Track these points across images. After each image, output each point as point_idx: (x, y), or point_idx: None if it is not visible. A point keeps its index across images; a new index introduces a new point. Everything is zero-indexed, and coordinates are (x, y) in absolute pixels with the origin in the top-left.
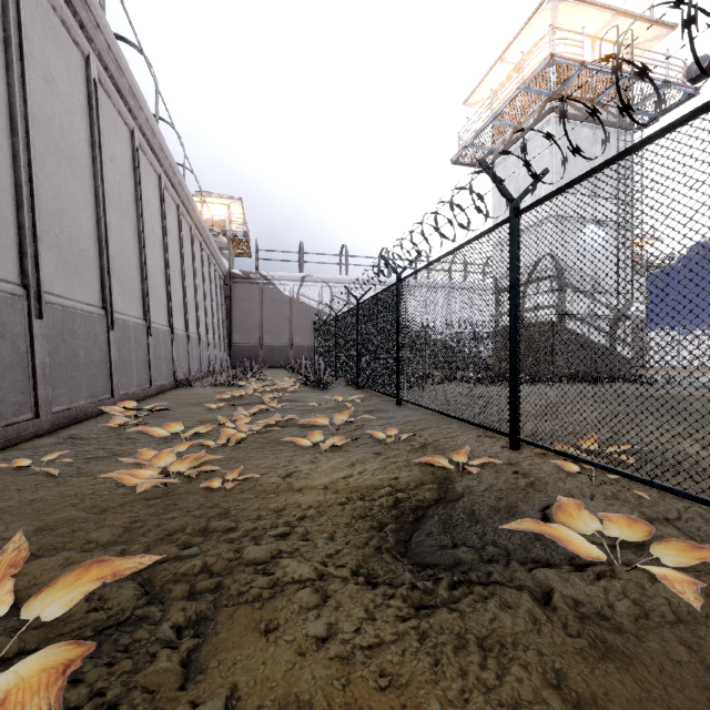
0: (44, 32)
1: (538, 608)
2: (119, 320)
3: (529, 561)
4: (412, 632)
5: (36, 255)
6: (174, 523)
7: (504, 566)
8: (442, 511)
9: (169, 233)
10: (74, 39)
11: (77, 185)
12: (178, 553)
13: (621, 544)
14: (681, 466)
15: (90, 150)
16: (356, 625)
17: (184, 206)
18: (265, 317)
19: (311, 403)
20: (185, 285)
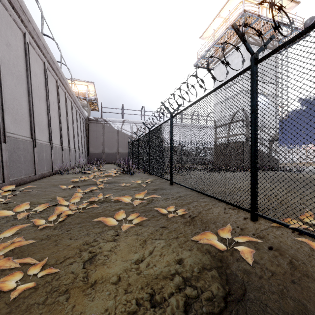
0: None
1: None
2: (10, 137)
3: None
4: None
5: None
6: None
7: None
8: None
9: (50, 94)
10: None
11: None
12: None
13: None
14: None
15: None
16: None
17: (61, 81)
18: (105, 139)
19: (123, 184)
20: (61, 121)
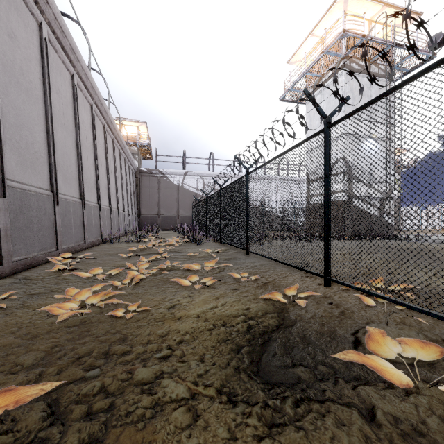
0: (9, 4)
1: (367, 426)
2: (62, 198)
3: (352, 379)
4: None
5: (1, 154)
6: (85, 347)
7: (333, 384)
8: (282, 336)
9: (98, 143)
10: (31, 10)
11: (32, 108)
12: (83, 374)
13: (417, 362)
14: None
15: (42, 85)
16: None
17: (108, 126)
18: (161, 198)
19: (189, 253)
20: (109, 177)
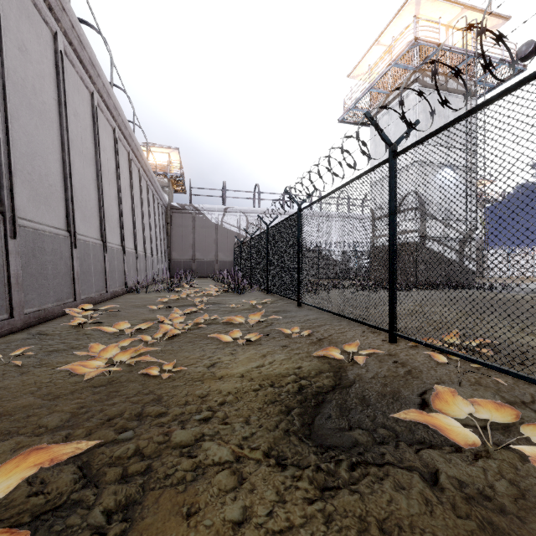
0: (19, 12)
1: (428, 489)
2: (80, 240)
3: (415, 443)
4: (318, 515)
5: (11, 188)
6: (114, 408)
7: (394, 447)
8: (338, 397)
9: (121, 173)
10: (44, 19)
11: (46, 134)
12: (115, 436)
13: (490, 425)
14: (534, 358)
15: (57, 106)
16: (269, 508)
17: (134, 153)
18: (197, 239)
19: (231, 305)
20: (134, 214)
